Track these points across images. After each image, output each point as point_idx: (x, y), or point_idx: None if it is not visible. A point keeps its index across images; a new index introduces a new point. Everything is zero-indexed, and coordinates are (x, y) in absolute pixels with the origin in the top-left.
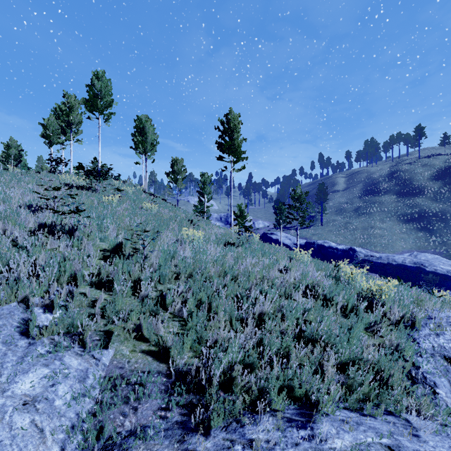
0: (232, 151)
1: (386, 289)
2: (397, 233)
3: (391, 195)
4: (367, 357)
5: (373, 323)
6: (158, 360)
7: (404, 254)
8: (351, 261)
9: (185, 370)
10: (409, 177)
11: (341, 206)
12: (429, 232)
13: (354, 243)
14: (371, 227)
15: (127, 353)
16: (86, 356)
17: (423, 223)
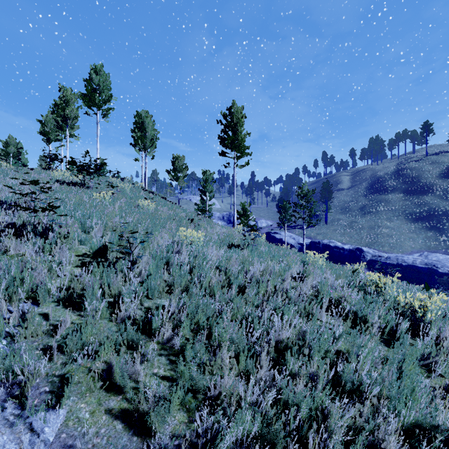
0: (235, 146)
1: (433, 306)
2: (406, 232)
3: (398, 193)
4: (445, 424)
5: (426, 354)
6: (130, 429)
7: (413, 255)
8: (358, 261)
9: (171, 448)
10: (416, 175)
11: (346, 204)
12: (439, 231)
13: (361, 243)
14: (377, 227)
15: (84, 418)
16: (19, 427)
17: (432, 222)
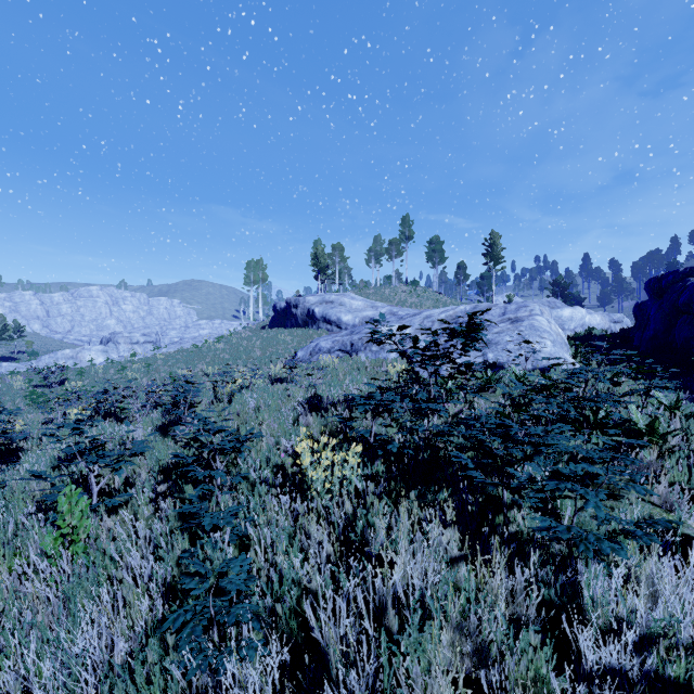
0: (492, 259)
1: None
2: None
3: None
4: None
5: None
6: None
7: None
8: None
9: None
10: None
11: None
12: None
13: None
14: None
15: None
16: None
17: None
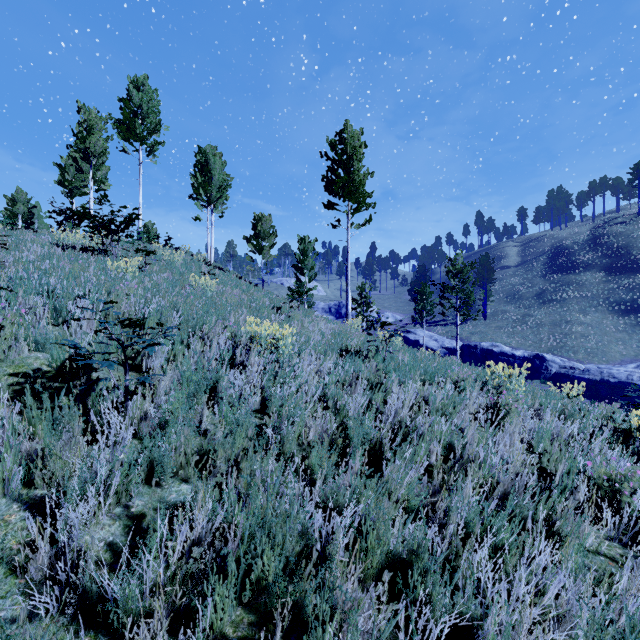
0: (349, 192)
1: None
2: (611, 331)
3: (596, 272)
4: None
5: None
6: None
7: (626, 366)
8: (538, 375)
9: None
10: (624, 244)
11: (514, 289)
12: None
13: (540, 347)
14: (565, 322)
15: None
16: None
17: None
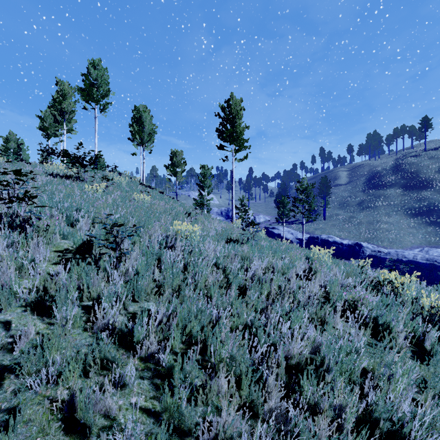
0: (233, 139)
1: None
2: (405, 228)
3: (397, 188)
4: None
5: None
6: None
7: (414, 250)
8: (358, 256)
9: None
10: (415, 170)
11: (344, 200)
12: (439, 226)
13: (359, 238)
14: (376, 222)
15: None
16: None
17: (432, 217)
